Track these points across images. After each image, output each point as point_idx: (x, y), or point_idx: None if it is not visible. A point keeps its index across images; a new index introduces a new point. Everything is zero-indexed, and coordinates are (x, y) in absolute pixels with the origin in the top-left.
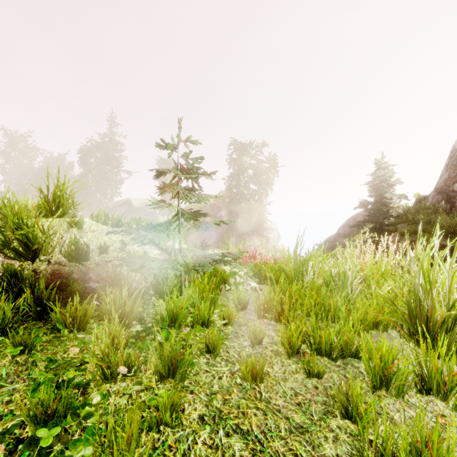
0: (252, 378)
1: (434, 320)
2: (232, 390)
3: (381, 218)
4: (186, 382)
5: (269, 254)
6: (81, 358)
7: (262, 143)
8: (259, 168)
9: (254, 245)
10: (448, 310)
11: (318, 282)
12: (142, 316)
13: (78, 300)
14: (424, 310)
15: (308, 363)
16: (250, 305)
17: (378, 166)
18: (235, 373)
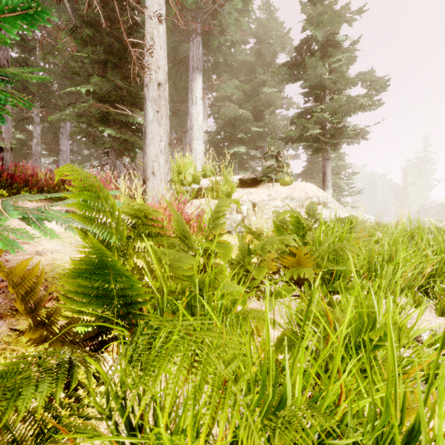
0: None
1: None
2: None
3: None
4: None
5: None
6: None
7: None
8: None
9: None
10: None
11: None
12: None
13: None
14: None
15: None
16: None
17: None
18: None
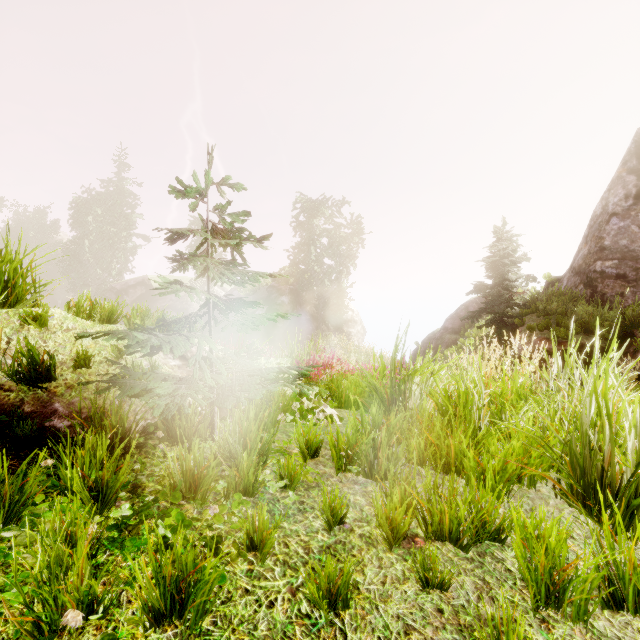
0: (329, 603)
1: (614, 475)
2: (292, 633)
3: (503, 307)
4: (207, 621)
5: (351, 357)
6: (1, 585)
7: (341, 201)
8: (337, 235)
9: (330, 344)
10: (638, 461)
11: (429, 408)
12: (139, 481)
13: (5, 465)
14: (597, 457)
15: (425, 563)
16: (325, 448)
17: (499, 236)
18: (299, 590)
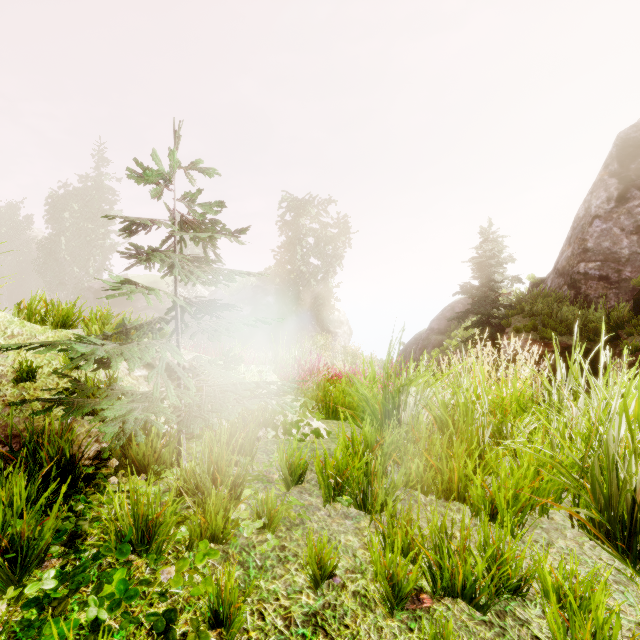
0: None
1: None
2: None
3: (489, 308)
4: None
5: (337, 358)
6: None
7: (327, 200)
8: (323, 235)
9: (316, 345)
10: None
11: (426, 422)
12: (79, 528)
13: None
14: (627, 488)
15: None
16: (311, 471)
17: (485, 237)
18: None
